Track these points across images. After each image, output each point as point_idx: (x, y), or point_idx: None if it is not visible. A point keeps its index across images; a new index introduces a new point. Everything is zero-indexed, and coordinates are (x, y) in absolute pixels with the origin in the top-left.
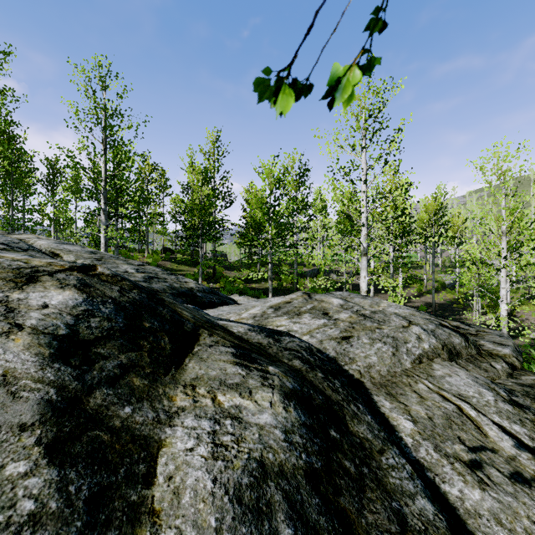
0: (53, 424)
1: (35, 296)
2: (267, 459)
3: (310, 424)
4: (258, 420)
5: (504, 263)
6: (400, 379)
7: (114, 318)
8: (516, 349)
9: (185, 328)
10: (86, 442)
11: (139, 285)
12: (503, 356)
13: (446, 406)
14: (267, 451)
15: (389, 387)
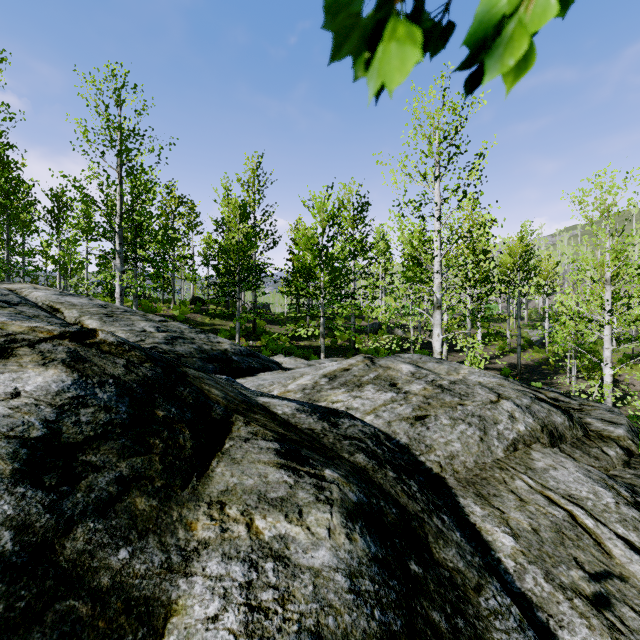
0: (0, 597)
1: (4, 379)
2: (326, 627)
3: (383, 556)
4: (312, 561)
5: (609, 319)
6: (492, 473)
7: (114, 406)
8: (631, 429)
9: (212, 414)
10: (51, 624)
11: (154, 355)
12: (617, 439)
13: (555, 513)
14: (326, 614)
15: (479, 485)
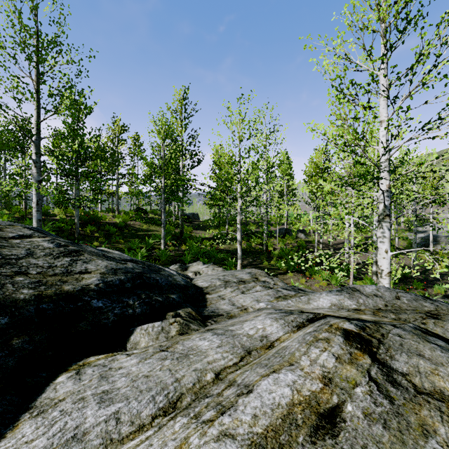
0: None
1: None
2: None
3: None
4: None
5: None
6: None
7: None
8: None
9: None
10: None
11: None
12: None
13: None
14: None
15: None
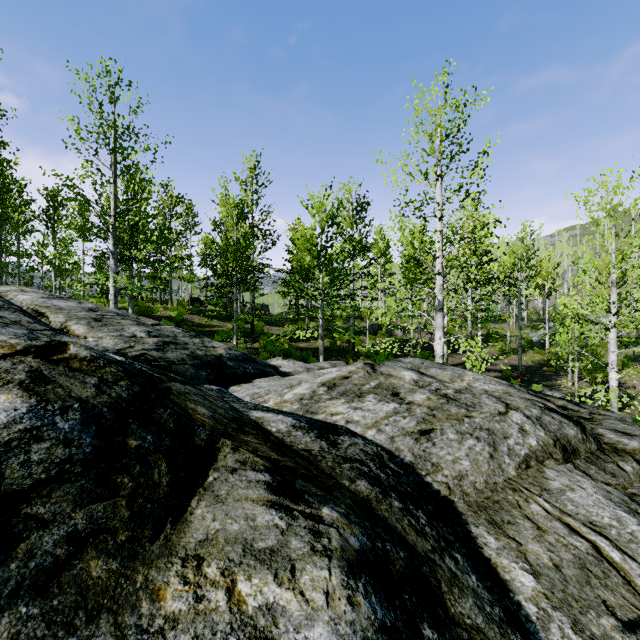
0: None
1: None
2: None
3: (391, 623)
4: None
5: (615, 322)
6: (504, 495)
7: (76, 437)
8: None
9: (196, 440)
10: None
11: (133, 369)
12: (632, 452)
13: (577, 544)
14: None
15: (491, 510)
